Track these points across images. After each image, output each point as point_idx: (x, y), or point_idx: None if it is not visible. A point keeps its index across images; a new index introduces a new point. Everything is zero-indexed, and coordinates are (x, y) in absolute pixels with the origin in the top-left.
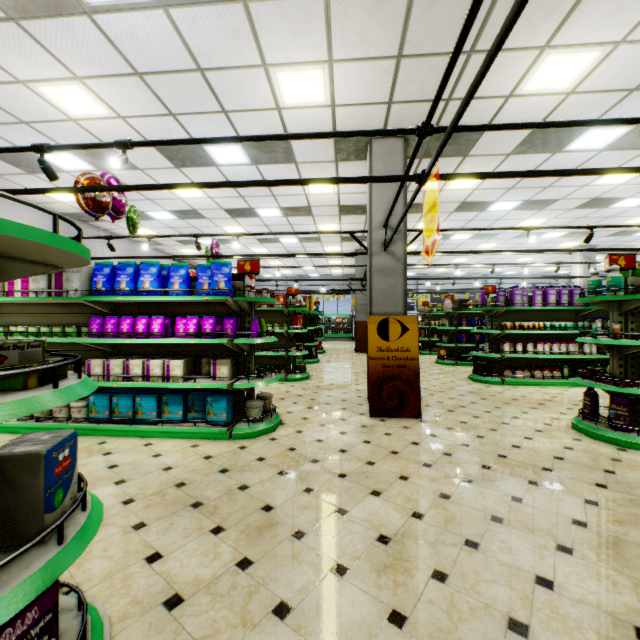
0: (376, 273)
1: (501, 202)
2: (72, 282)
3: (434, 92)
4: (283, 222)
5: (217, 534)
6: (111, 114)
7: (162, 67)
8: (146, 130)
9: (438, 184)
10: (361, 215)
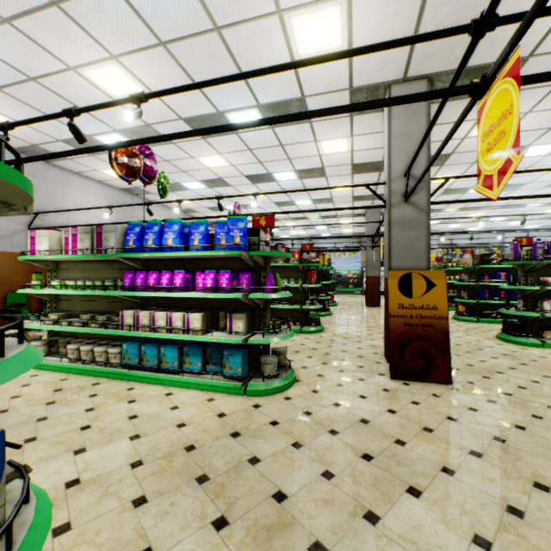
0: (395, 225)
1: (536, 146)
2: (109, 241)
3: (471, 13)
4: (298, 185)
5: (219, 530)
6: (144, 91)
7: (182, 32)
8: (174, 103)
9: (517, 81)
10: (374, 173)
